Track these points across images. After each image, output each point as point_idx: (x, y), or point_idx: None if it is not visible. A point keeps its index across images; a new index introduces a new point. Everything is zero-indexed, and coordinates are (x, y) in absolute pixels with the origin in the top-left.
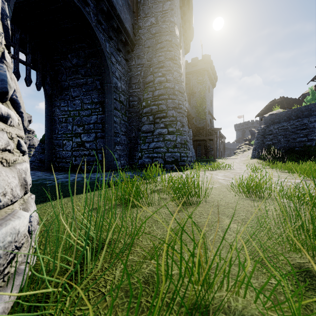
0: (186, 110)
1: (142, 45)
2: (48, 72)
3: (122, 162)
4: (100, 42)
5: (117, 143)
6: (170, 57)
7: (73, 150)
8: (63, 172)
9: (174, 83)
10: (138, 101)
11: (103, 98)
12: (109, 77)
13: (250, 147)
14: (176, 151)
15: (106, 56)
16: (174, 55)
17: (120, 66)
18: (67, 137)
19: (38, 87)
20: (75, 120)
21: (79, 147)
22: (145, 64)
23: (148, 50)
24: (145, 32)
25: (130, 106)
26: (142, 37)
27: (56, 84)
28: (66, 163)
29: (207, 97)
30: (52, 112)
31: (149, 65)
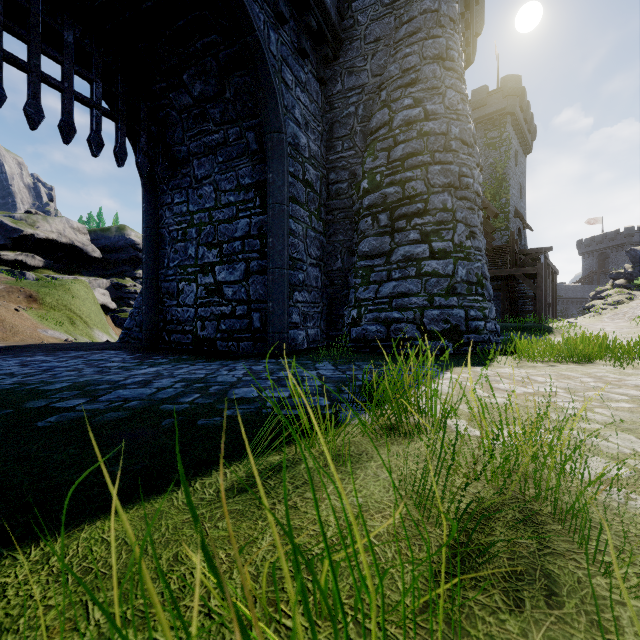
0: (480, 193)
1: (361, 39)
2: (143, 125)
3: (310, 332)
4: (253, 21)
5: (297, 287)
6: (436, 52)
7: (199, 305)
8: (173, 355)
9: (446, 121)
10: (350, 182)
11: (263, 174)
12: (278, 117)
13: (633, 294)
14: (453, 303)
15: (269, 60)
16: (446, 46)
17: (305, 96)
18: (187, 274)
19: (118, 157)
20: (203, 234)
21: (210, 297)
22: (367, 85)
23: (375, 47)
24: (369, 5)
25: (329, 195)
26: (360, 20)
27: (162, 152)
28: (185, 334)
29: (512, 177)
30: (157, 219)
31: (379, 85)
